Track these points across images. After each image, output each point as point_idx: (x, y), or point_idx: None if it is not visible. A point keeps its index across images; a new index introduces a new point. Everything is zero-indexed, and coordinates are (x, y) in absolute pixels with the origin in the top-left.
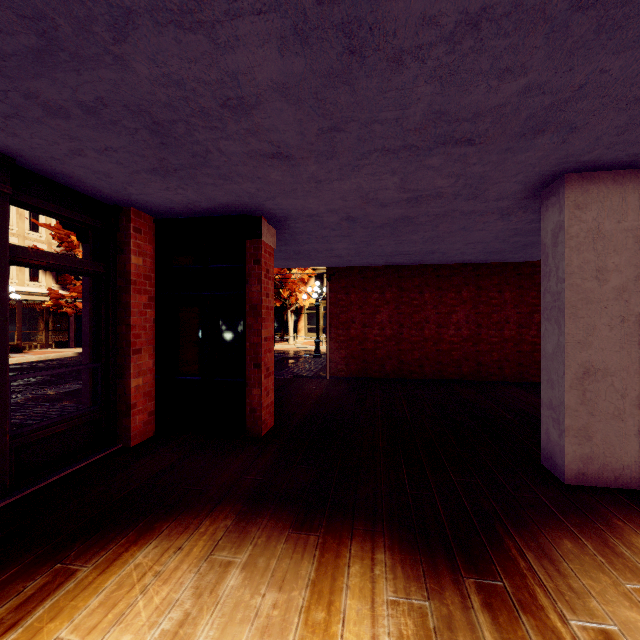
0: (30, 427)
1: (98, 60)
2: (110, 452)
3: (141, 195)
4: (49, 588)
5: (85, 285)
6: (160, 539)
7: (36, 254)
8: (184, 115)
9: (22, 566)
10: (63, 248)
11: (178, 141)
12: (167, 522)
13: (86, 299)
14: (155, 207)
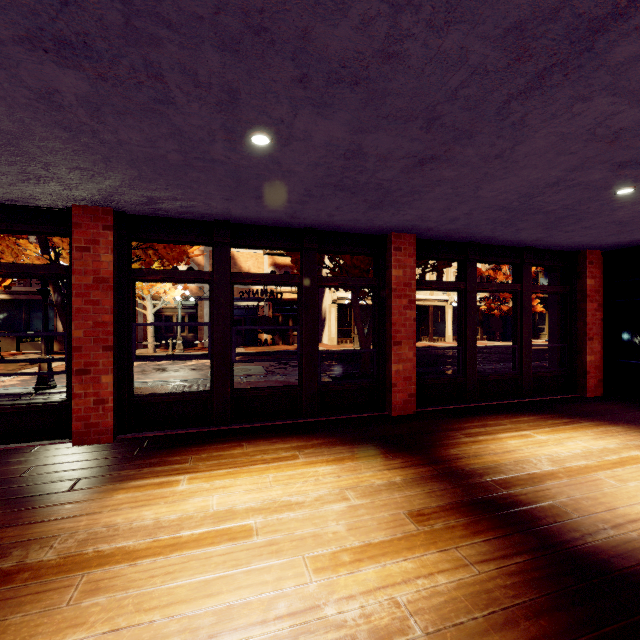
0: (537, 370)
1: (599, 217)
2: (573, 396)
3: (597, 244)
4: (572, 422)
5: (549, 298)
6: (623, 427)
7: (540, 287)
8: (639, 216)
9: (556, 415)
10: (491, 265)
11: (633, 223)
12: (626, 424)
13: (550, 307)
14: (604, 246)
